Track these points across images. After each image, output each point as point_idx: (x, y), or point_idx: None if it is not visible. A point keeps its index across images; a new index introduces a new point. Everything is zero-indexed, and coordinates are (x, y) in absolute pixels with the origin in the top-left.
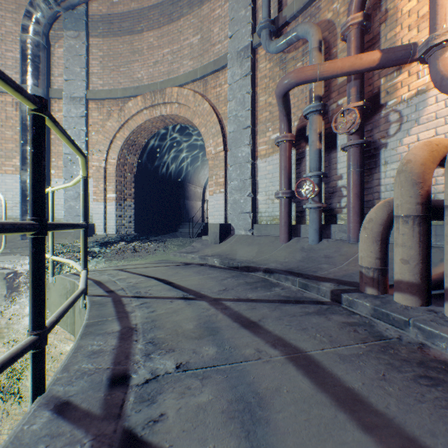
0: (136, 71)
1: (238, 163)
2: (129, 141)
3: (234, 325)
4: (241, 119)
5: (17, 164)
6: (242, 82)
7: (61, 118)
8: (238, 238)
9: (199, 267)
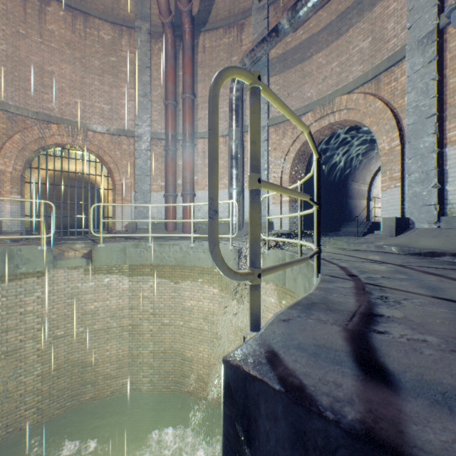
0: (306, 91)
1: (418, 155)
2: (299, 152)
3: (419, 273)
4: (423, 108)
5: (225, 183)
6: (424, 70)
7: None
8: (418, 231)
9: (376, 252)
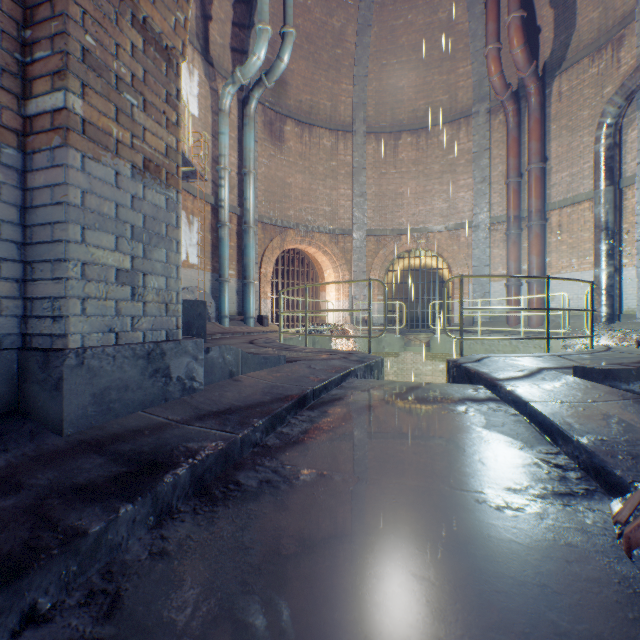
0: None
1: None
2: None
3: None
4: None
5: (592, 261)
6: None
7: (633, 204)
8: None
9: None
